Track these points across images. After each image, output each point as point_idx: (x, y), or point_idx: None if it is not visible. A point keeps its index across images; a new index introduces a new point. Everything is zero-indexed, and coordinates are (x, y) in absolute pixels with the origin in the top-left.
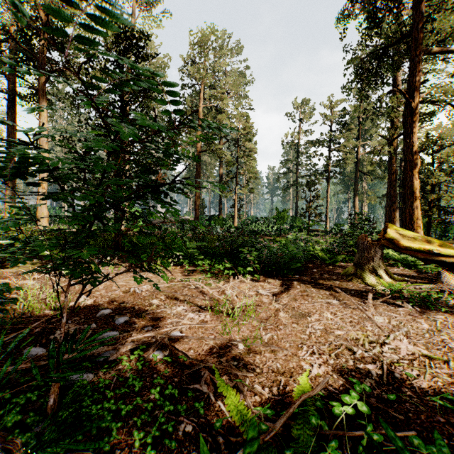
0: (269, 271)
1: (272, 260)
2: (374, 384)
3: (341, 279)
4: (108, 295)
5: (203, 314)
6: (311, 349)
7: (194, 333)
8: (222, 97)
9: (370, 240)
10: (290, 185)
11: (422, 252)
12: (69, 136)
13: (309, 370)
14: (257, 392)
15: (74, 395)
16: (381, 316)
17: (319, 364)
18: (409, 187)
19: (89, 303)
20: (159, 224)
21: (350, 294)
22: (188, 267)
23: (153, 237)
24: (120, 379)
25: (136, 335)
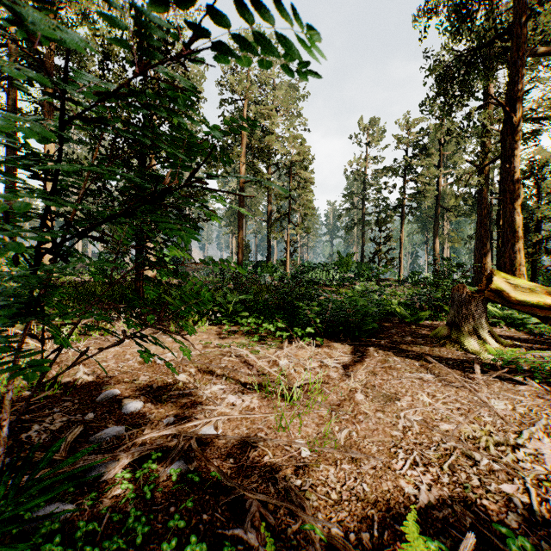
0: (334, 332)
1: (338, 318)
2: (522, 524)
3: (430, 343)
4: (118, 367)
5: (248, 397)
6: (412, 456)
7: (236, 427)
8: (271, 115)
9: (469, 291)
10: (355, 224)
11: (541, 308)
12: (75, 158)
13: (415, 496)
14: (339, 545)
15: (34, 550)
16: (500, 400)
17: (428, 485)
18: (509, 225)
19: (90, 380)
20: (193, 272)
21: (447, 364)
22: (228, 326)
23: (184, 288)
24: (115, 518)
25: (149, 432)
